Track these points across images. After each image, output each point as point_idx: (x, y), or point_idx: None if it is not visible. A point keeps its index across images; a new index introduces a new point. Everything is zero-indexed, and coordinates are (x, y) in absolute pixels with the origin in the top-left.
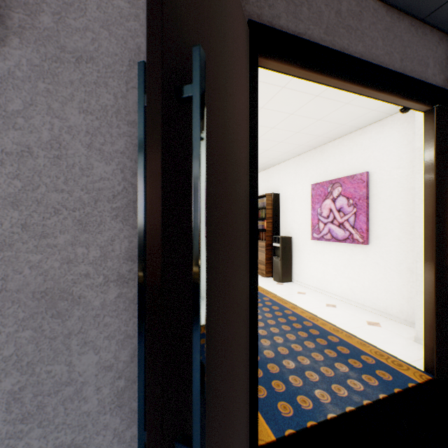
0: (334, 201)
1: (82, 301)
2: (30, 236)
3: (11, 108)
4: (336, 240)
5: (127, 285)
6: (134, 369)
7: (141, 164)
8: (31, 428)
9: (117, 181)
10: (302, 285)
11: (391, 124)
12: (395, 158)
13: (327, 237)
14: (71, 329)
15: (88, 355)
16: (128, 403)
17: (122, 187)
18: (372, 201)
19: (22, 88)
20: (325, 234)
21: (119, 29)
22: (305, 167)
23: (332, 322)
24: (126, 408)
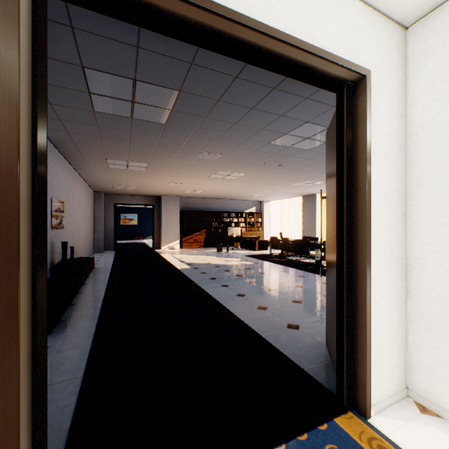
0: None
1: None
2: None
3: None
4: None
5: None
6: None
7: None
8: None
9: None
10: None
11: None
12: None
13: None
14: None
15: None
16: None
17: None
18: None
19: None
20: None
21: None
22: None
23: None
24: None
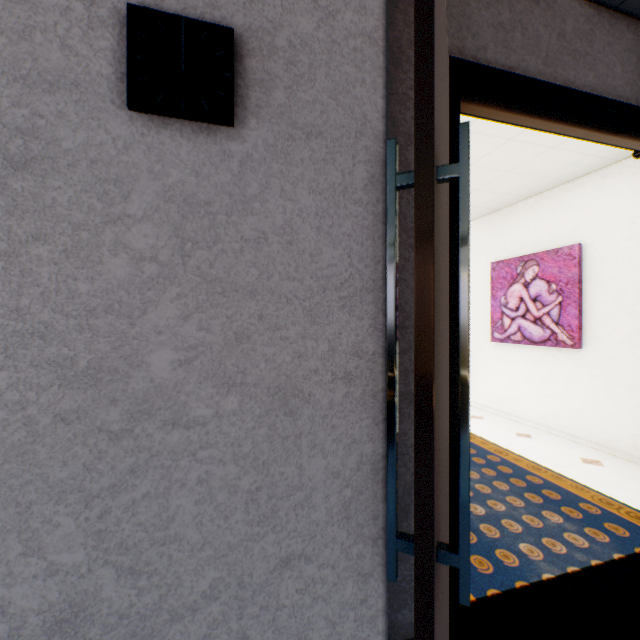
0: (527, 286)
1: (311, 399)
2: (265, 327)
3: (249, 193)
4: (530, 342)
5: (354, 384)
6: (360, 479)
7: (392, 250)
8: (266, 531)
9: (344, 267)
10: (476, 406)
11: (618, 175)
12: (623, 224)
13: (515, 338)
14: (301, 429)
15: (317, 459)
16: (354, 516)
17: (348, 274)
18: (587, 286)
19: (258, 171)
20: (513, 333)
21: (346, 98)
22: (481, 238)
23: (529, 457)
24: (352, 521)
